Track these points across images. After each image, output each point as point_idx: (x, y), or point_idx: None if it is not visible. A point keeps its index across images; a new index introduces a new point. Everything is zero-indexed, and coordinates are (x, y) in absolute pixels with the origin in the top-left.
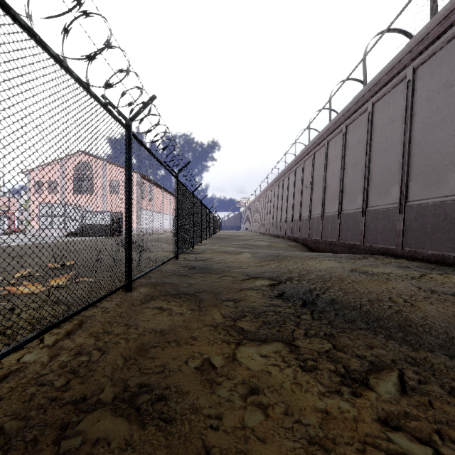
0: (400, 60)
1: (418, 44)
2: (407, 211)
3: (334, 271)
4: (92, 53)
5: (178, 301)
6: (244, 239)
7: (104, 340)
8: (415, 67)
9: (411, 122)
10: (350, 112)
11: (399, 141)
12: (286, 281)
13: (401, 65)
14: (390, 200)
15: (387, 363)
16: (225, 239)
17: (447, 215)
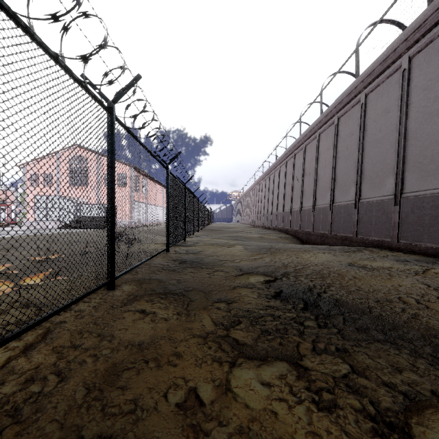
0: (395, 49)
1: (414, 32)
2: (403, 203)
3: (331, 266)
4: (57, 12)
5: (163, 302)
6: (235, 231)
7: (67, 359)
8: (411, 55)
9: (406, 112)
10: (342, 104)
11: (393, 132)
12: (282, 278)
13: (396, 54)
14: (385, 192)
15: (427, 397)
16: (216, 231)
17: None
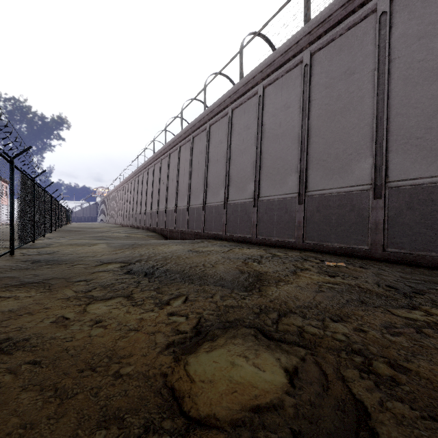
0: (225, 100)
1: (234, 94)
2: (228, 207)
3: (176, 252)
4: None
5: (23, 288)
6: (100, 231)
7: None
8: (233, 108)
9: (230, 146)
10: (195, 127)
11: (224, 158)
12: (135, 262)
13: (225, 104)
14: (219, 199)
15: (183, 293)
16: (76, 232)
17: (247, 211)
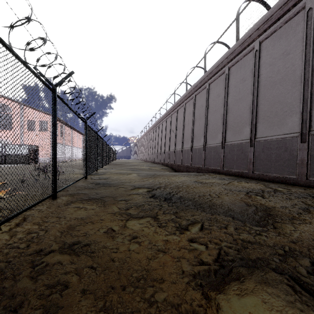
0: (222, 62)
1: (230, 54)
2: (225, 148)
3: (185, 182)
4: (34, 47)
5: (90, 202)
6: (133, 165)
7: (44, 225)
8: (229, 67)
9: (227, 97)
10: (197, 87)
11: (222, 108)
12: (157, 189)
13: (223, 64)
14: (217, 141)
15: (198, 221)
16: (119, 165)
17: (243, 150)
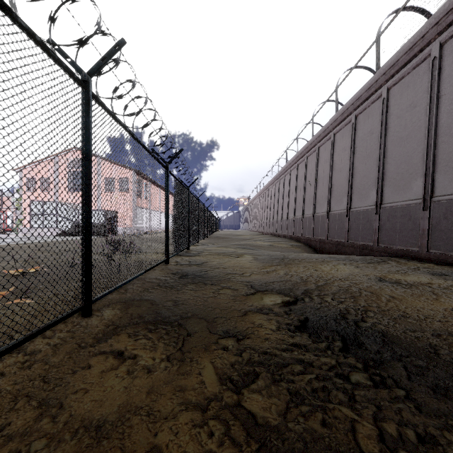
0: (424, 35)
1: (447, 14)
2: (434, 208)
3: (359, 281)
4: None
5: (151, 337)
6: (243, 239)
7: None
8: (442, 41)
9: (437, 105)
10: (360, 100)
11: (421, 128)
12: (304, 298)
13: (424, 41)
14: (411, 196)
15: None
16: (223, 239)
17: None
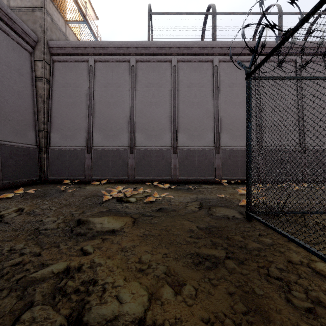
0: None
1: None
2: None
3: None
4: None
5: None
6: None
7: None
8: None
9: None
10: None
11: None
12: None
13: None
14: None
15: (14, 287)
16: None
17: None
